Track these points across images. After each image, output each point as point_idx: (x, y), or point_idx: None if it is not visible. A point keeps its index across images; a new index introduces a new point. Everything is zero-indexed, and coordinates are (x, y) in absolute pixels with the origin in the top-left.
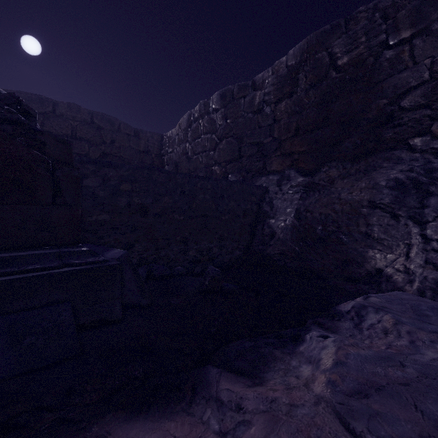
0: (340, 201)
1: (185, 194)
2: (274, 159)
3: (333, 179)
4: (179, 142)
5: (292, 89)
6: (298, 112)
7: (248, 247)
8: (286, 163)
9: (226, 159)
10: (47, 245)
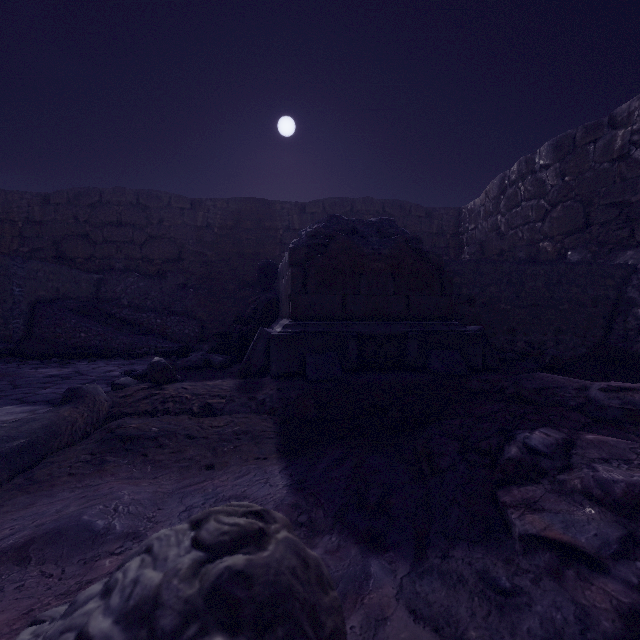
0: None
1: (511, 282)
2: None
3: None
4: (486, 215)
5: None
6: None
7: (599, 345)
8: None
9: (562, 230)
10: (438, 319)
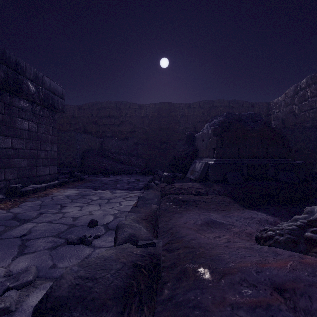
0: None
1: (311, 140)
2: None
3: None
4: (286, 105)
5: None
6: None
7: None
8: None
9: None
10: (281, 158)
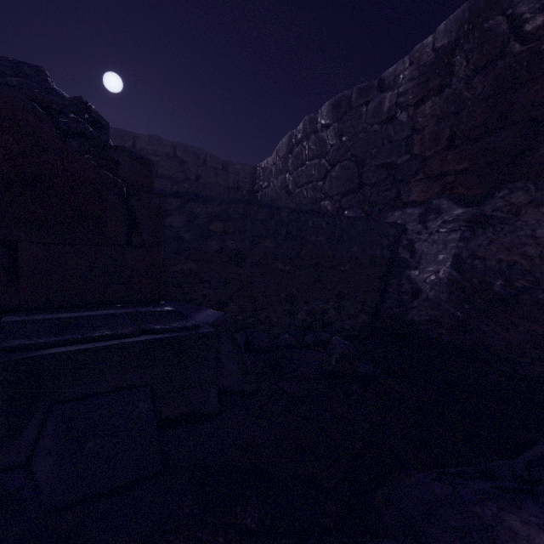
0: (535, 241)
1: (291, 235)
2: (413, 185)
3: (519, 208)
4: (277, 172)
5: (443, 81)
6: (453, 113)
7: (376, 309)
8: (433, 189)
9: (340, 190)
10: (120, 302)
